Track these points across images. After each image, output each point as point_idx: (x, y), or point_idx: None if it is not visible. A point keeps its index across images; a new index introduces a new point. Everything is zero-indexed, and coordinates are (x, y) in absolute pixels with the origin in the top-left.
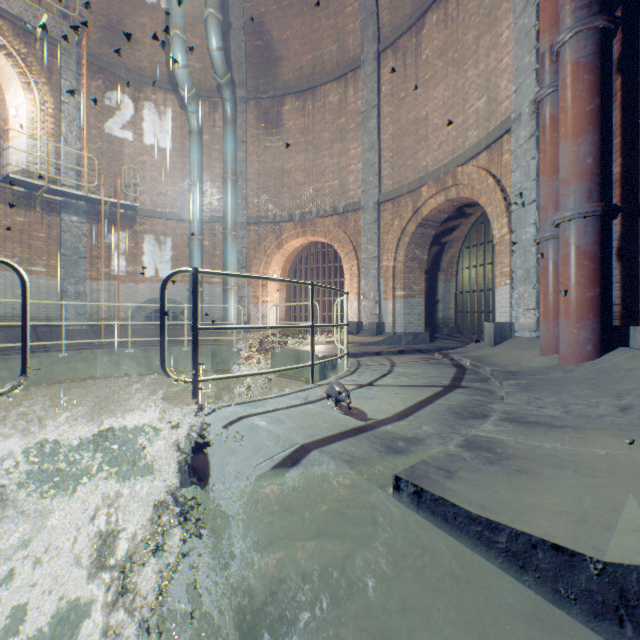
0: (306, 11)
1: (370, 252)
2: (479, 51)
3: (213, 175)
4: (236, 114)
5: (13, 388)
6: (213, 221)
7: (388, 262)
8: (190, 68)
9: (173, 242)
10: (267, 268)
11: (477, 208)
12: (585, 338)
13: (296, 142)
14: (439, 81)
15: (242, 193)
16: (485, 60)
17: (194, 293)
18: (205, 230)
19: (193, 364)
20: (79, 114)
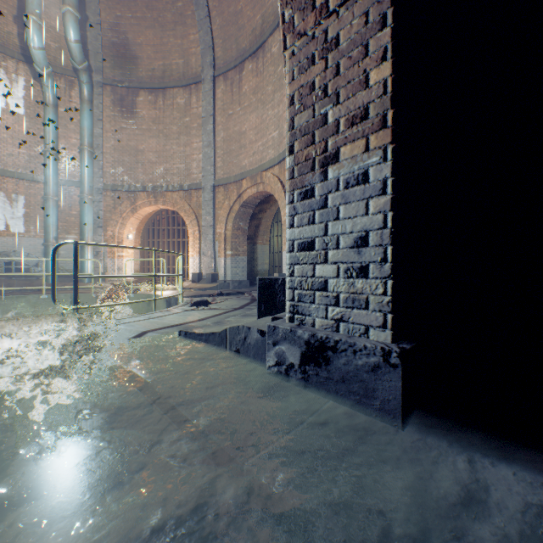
0: (158, 27)
1: (208, 222)
2: (275, 101)
3: (69, 144)
4: (93, 95)
5: None
6: (69, 185)
7: (221, 230)
8: (45, 45)
9: (26, 200)
10: (123, 228)
11: None
12: None
13: (149, 128)
14: (254, 111)
15: (99, 163)
16: (278, 108)
17: (76, 256)
18: (61, 192)
19: (75, 298)
20: None
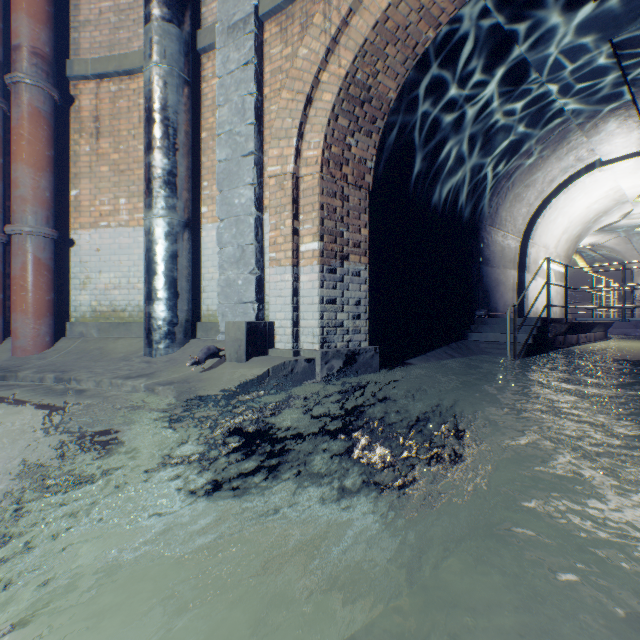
0: None
1: None
2: None
3: None
4: None
5: None
6: None
7: None
8: None
9: None
10: None
11: None
12: (46, 332)
13: None
14: None
15: None
16: None
17: None
18: None
19: None
20: None
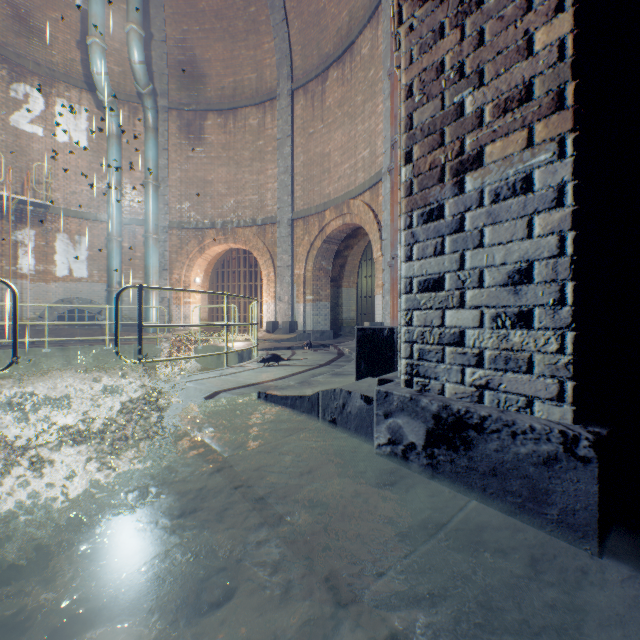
0: (228, 38)
1: (285, 261)
2: (365, 112)
3: (133, 178)
4: (158, 122)
5: (7, 367)
6: (133, 223)
7: (300, 271)
8: (108, 70)
9: (89, 242)
10: (190, 271)
11: None
12: None
13: (218, 156)
14: (339, 127)
15: (164, 198)
16: (369, 121)
17: (140, 302)
18: (125, 232)
19: (139, 351)
20: None
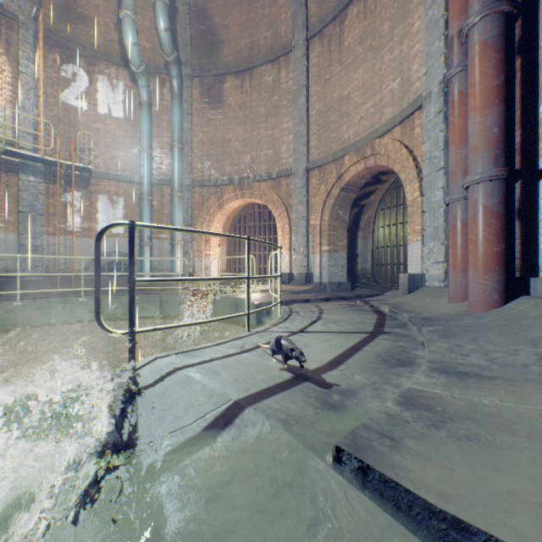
0: (244, 1)
1: (300, 212)
2: (394, 39)
3: (161, 143)
4: (182, 89)
5: None
6: (161, 183)
7: (315, 221)
8: (140, 47)
9: (125, 201)
10: (210, 225)
11: (391, 176)
12: (492, 288)
13: (235, 115)
14: (359, 65)
15: (187, 159)
16: (399, 47)
17: (131, 246)
18: (154, 191)
19: (130, 316)
20: (36, 83)
